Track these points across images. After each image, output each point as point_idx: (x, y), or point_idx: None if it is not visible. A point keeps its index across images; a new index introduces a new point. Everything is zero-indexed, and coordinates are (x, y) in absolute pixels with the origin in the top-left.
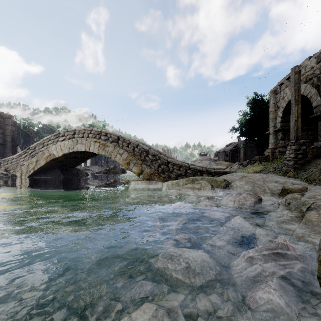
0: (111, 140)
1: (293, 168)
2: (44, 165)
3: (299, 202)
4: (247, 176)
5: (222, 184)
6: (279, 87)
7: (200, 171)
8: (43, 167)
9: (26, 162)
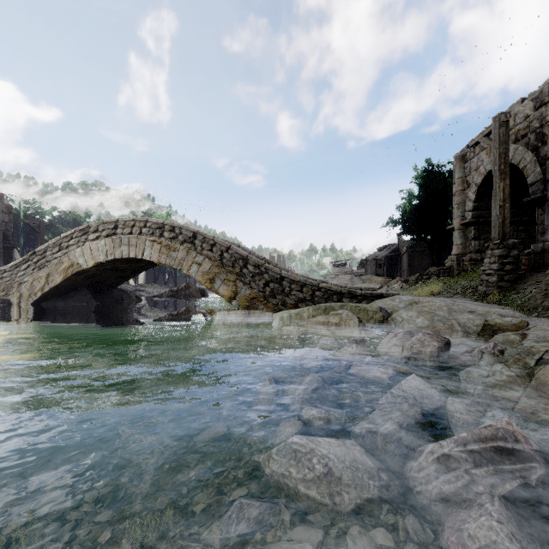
0: (181, 239)
1: (496, 287)
2: (62, 283)
3: (521, 350)
4: (419, 302)
5: (378, 316)
6: (469, 150)
7: (338, 294)
8: (59, 287)
9: (29, 277)
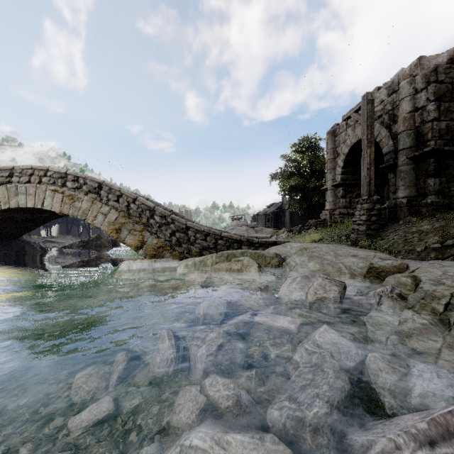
0: (85, 190)
1: (365, 235)
2: None
3: (424, 294)
4: (307, 248)
5: (274, 262)
6: (339, 127)
7: (238, 242)
8: None
9: None
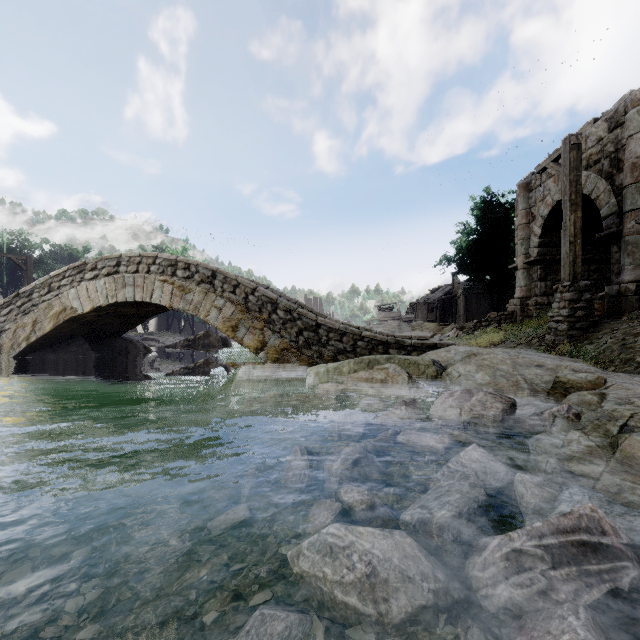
0: (197, 279)
1: (566, 337)
2: (52, 332)
3: (601, 414)
4: (478, 354)
5: (430, 371)
6: (535, 177)
7: (384, 344)
8: (49, 336)
9: (11, 324)
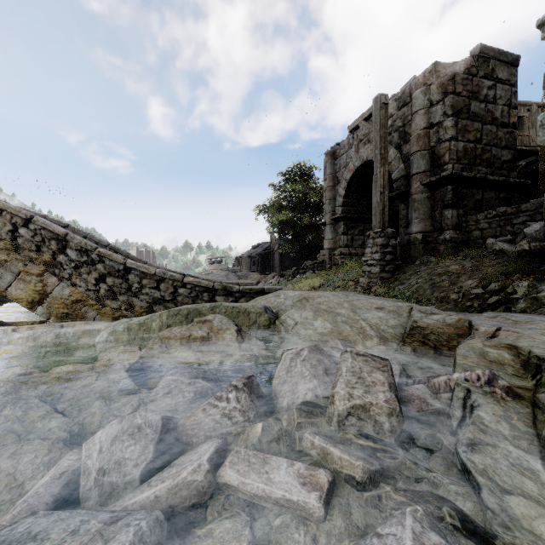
0: None
1: (379, 279)
2: None
3: None
4: (309, 298)
5: (262, 320)
6: (339, 147)
7: (210, 290)
8: None
9: None
